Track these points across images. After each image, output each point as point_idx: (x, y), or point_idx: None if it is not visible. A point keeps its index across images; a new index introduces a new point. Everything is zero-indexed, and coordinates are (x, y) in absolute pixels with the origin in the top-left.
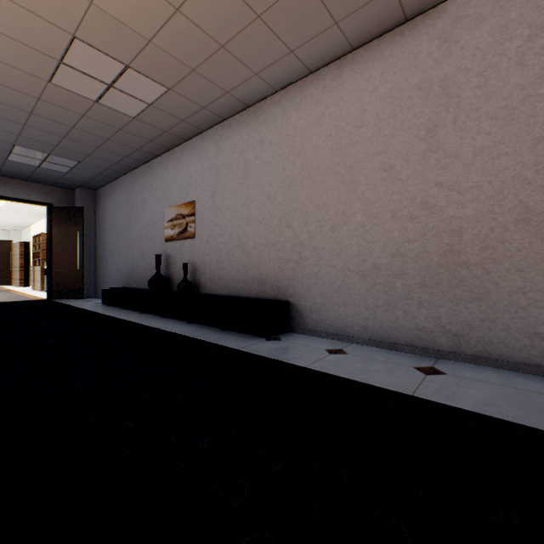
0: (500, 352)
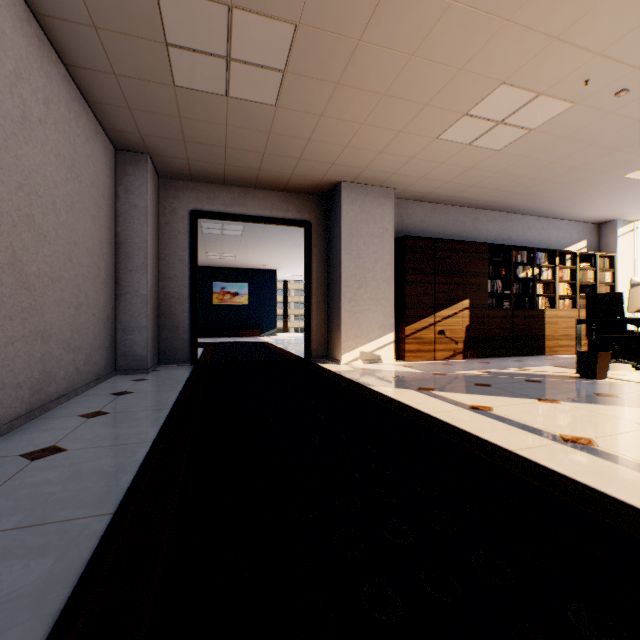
0: (1, 416)
